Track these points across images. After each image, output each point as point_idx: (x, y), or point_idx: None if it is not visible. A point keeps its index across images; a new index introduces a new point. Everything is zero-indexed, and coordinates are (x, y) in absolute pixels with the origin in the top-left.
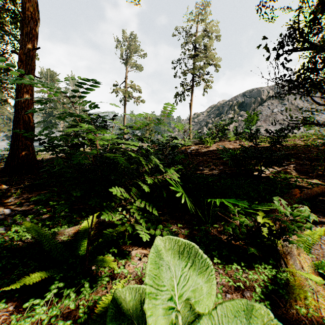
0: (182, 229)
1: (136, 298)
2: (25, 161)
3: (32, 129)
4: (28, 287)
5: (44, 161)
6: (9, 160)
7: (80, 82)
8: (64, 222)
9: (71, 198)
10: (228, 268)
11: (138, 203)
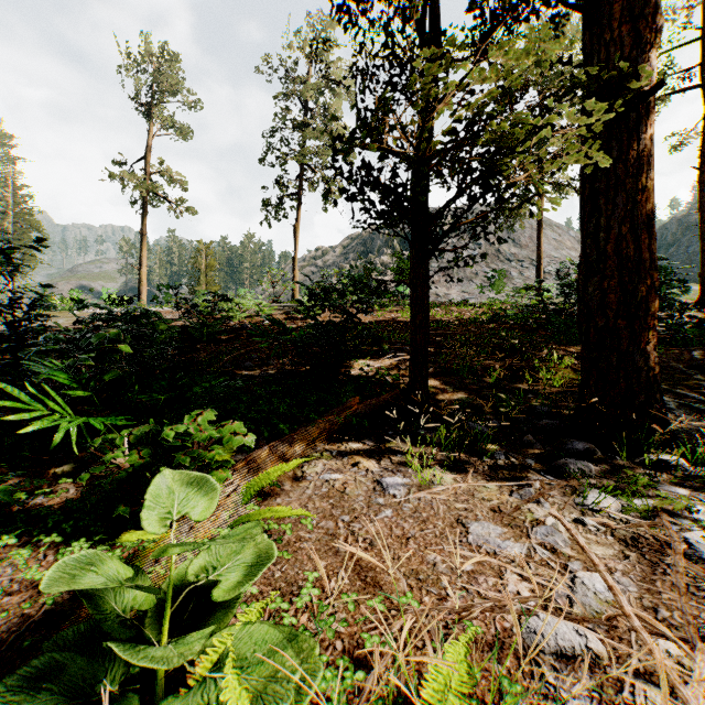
0: (74, 489)
1: None
2: None
3: None
4: None
5: None
6: None
7: None
8: None
9: None
10: (62, 550)
11: None
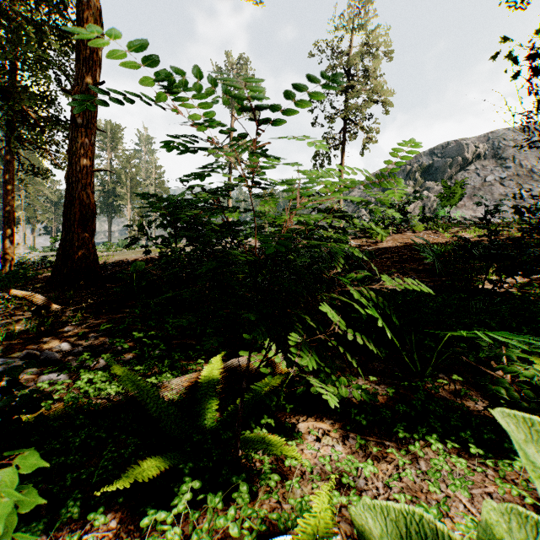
0: (376, 386)
1: (389, 531)
2: (83, 266)
3: (93, 214)
4: (132, 483)
5: (109, 266)
6: (59, 265)
7: (294, 84)
8: (164, 368)
9: (166, 326)
10: (505, 467)
11: (351, 337)
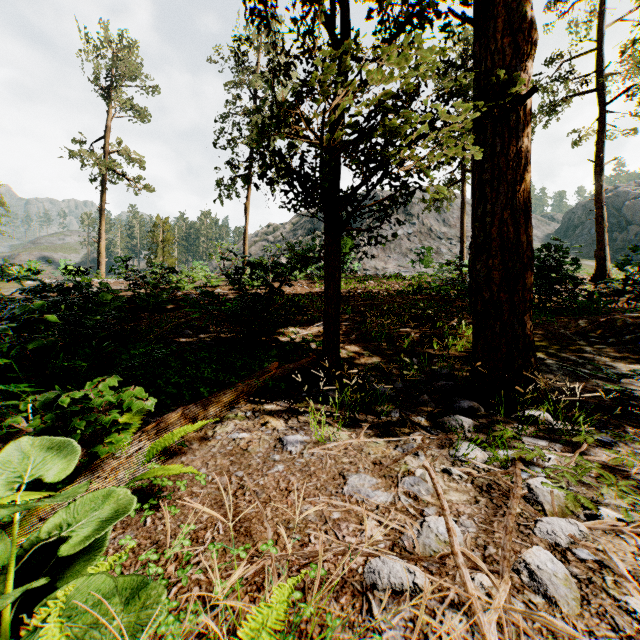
0: None
1: None
2: None
3: None
4: None
5: None
6: None
7: None
8: None
9: None
10: None
11: None
